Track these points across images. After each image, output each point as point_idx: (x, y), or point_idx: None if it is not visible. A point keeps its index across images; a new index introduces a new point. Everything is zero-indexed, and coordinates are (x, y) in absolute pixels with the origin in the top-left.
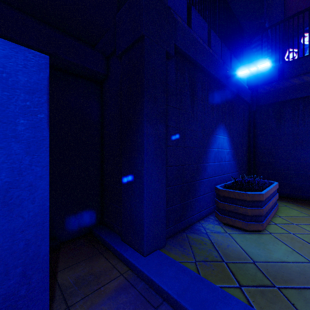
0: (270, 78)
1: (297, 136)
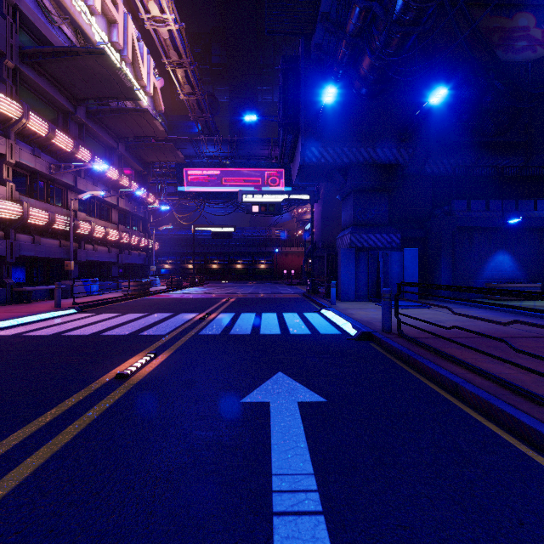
0: None
1: None
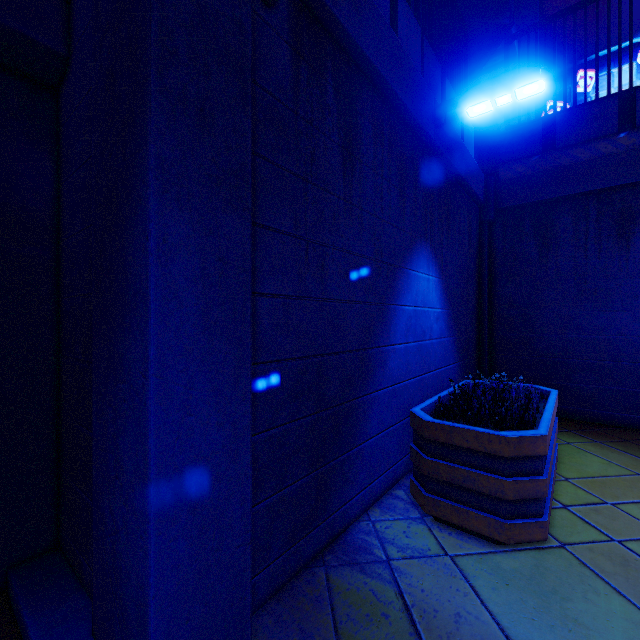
0: (524, 147)
1: (584, 280)
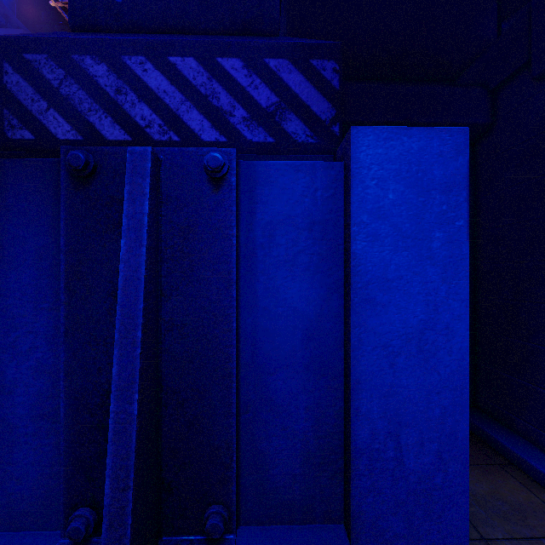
0: None
1: None
